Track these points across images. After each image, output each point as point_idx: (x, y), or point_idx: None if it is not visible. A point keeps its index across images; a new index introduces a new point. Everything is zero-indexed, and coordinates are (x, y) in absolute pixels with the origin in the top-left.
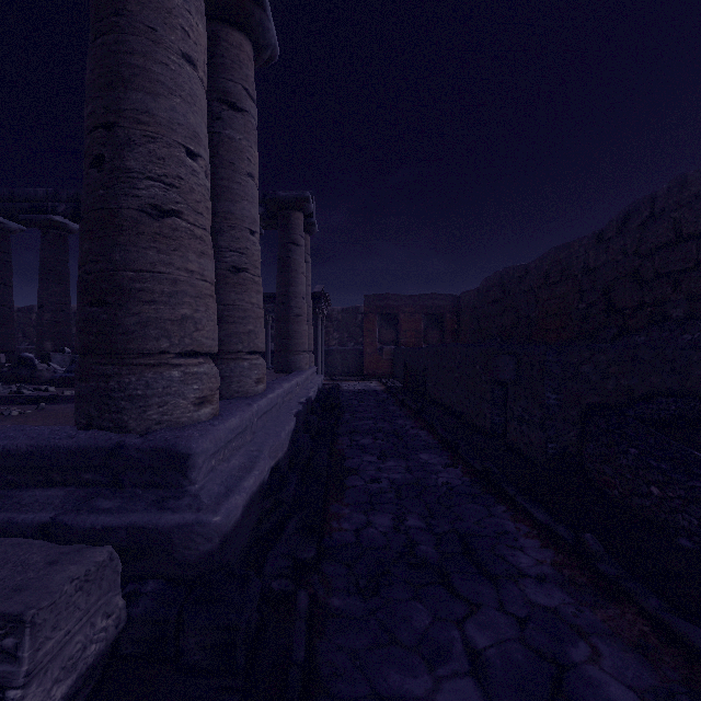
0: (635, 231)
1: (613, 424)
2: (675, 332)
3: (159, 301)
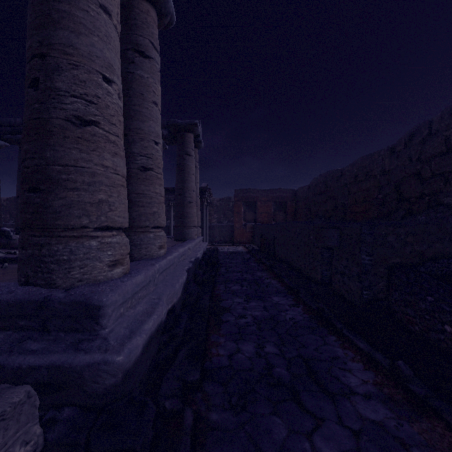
0: (418, 145)
1: (412, 278)
2: (446, 213)
3: (80, 189)
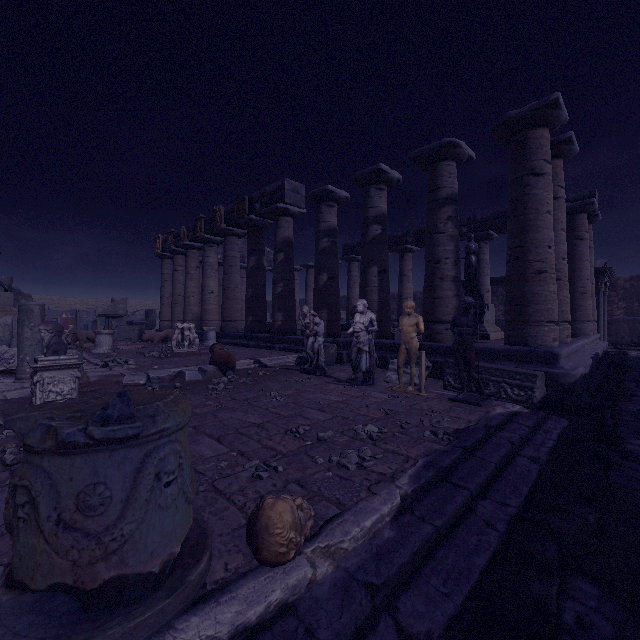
0: None
1: None
2: None
3: (540, 304)
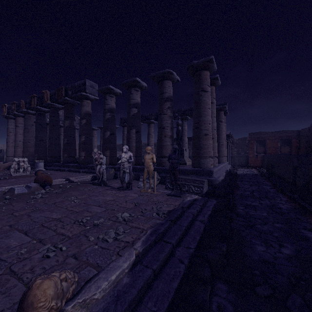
0: None
1: None
2: None
3: (206, 149)
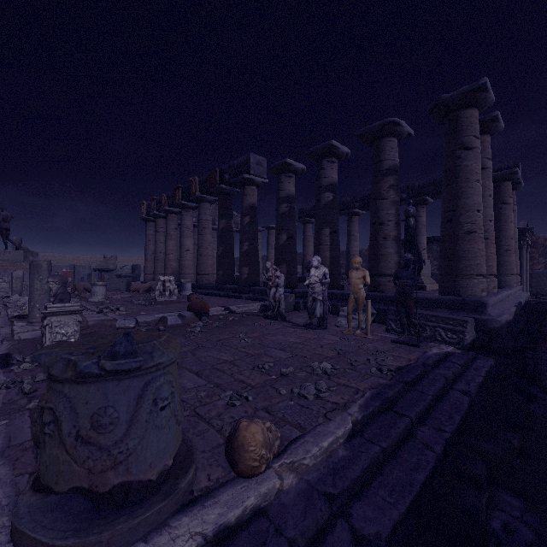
0: None
1: None
2: None
3: (470, 259)
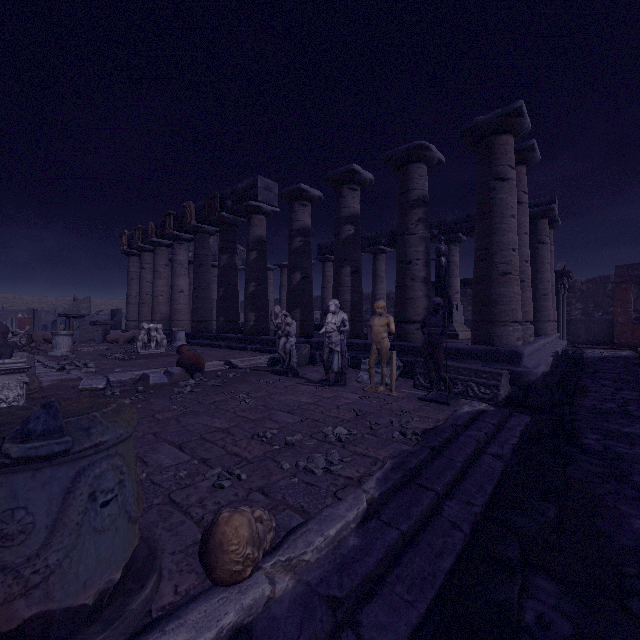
0: None
1: None
2: None
3: (505, 304)
